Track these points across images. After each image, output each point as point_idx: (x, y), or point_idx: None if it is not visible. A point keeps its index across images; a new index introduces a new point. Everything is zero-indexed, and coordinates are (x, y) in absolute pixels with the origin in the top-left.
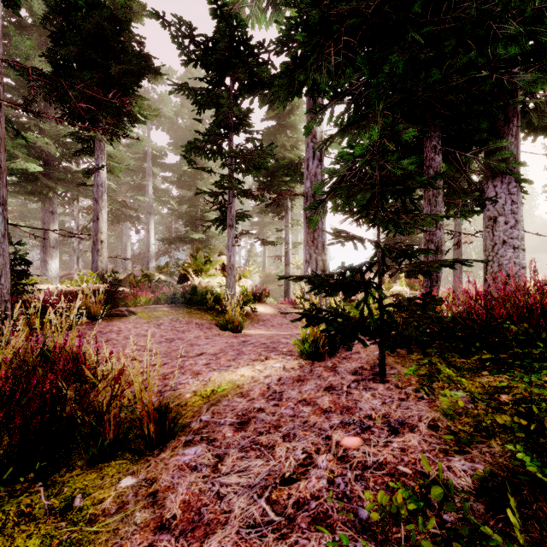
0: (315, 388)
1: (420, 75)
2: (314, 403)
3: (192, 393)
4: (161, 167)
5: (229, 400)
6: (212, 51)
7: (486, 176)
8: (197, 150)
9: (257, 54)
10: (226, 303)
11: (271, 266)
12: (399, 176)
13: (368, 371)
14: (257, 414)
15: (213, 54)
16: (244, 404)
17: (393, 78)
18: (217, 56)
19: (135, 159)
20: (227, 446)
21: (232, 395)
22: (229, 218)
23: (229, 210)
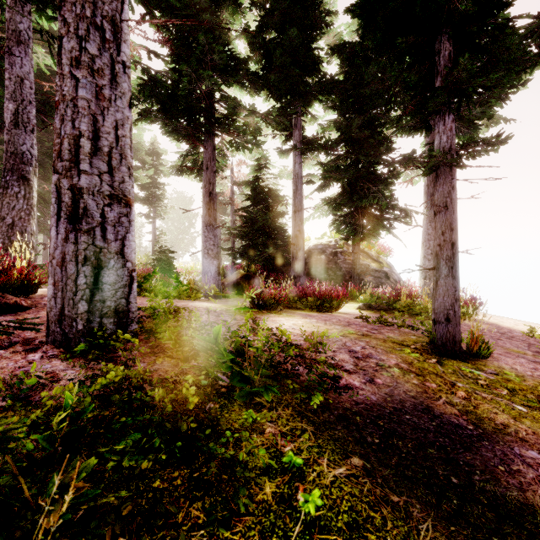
0: None
1: None
2: None
3: None
4: None
5: None
6: None
7: None
8: None
9: None
10: None
11: None
12: None
13: None
14: None
15: None
16: None
17: None
18: None
19: None
20: None
21: None
22: None
23: None
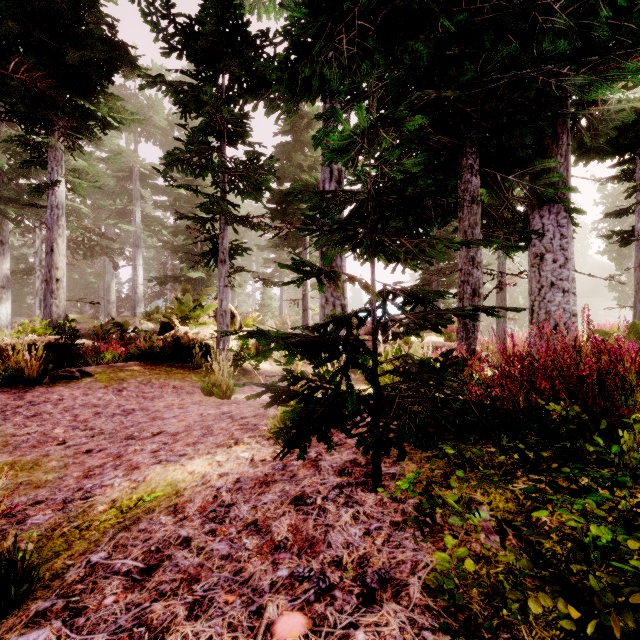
0: (279, 499)
1: (450, 71)
2: (267, 531)
3: (109, 504)
4: (151, 189)
5: (151, 519)
6: (196, 35)
7: (532, 204)
8: (181, 164)
9: (260, 47)
10: (216, 360)
11: (291, 311)
12: (402, 184)
13: (361, 468)
14: (176, 552)
15: (198, 40)
16: (168, 529)
17: (416, 71)
18: (203, 43)
19: (118, 178)
20: (94, 628)
21: (161, 509)
22: (220, 251)
23: (220, 241)
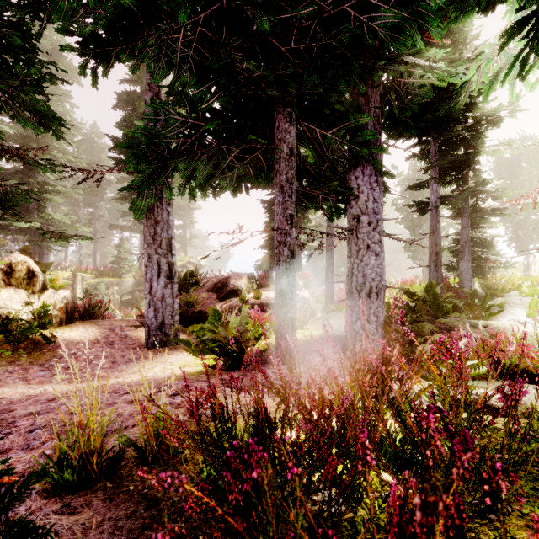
0: None
1: None
2: None
3: None
4: None
5: None
6: None
7: (349, 165)
8: None
9: None
10: None
11: None
12: None
13: None
14: None
15: None
16: None
17: None
18: None
19: None
20: None
21: None
22: None
23: None
